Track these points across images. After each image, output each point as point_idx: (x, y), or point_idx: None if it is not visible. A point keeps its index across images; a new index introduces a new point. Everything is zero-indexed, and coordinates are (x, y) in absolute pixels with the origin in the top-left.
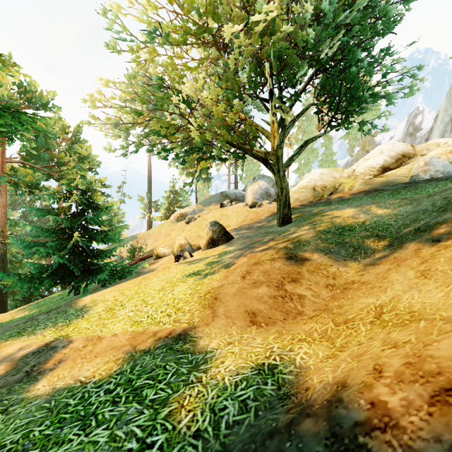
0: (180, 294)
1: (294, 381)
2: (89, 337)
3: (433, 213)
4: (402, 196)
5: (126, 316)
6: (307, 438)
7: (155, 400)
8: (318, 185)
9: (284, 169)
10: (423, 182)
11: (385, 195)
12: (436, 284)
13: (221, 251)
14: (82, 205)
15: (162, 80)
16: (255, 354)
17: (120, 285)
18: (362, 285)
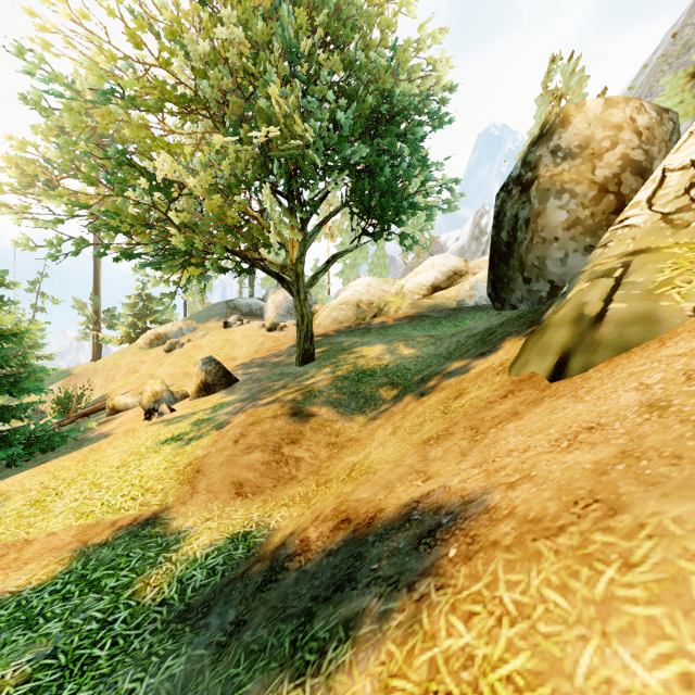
0: (151, 469)
1: (264, 542)
2: (8, 544)
3: (442, 360)
4: (441, 328)
5: (66, 507)
6: (254, 575)
7: (117, 586)
8: (363, 300)
9: (306, 289)
10: (467, 310)
11: (427, 325)
12: (395, 441)
13: (217, 402)
14: None
15: (122, 154)
16: (233, 526)
17: (49, 464)
18: (355, 443)
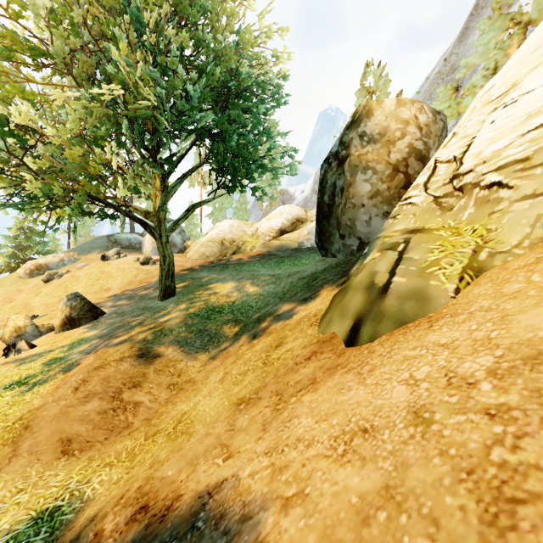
0: None
1: (72, 520)
2: None
3: (277, 299)
4: (284, 266)
5: None
6: None
7: None
8: (227, 238)
9: (168, 234)
10: (304, 251)
11: (273, 262)
12: (221, 391)
13: (77, 338)
14: None
15: None
16: (45, 498)
17: None
18: (191, 386)
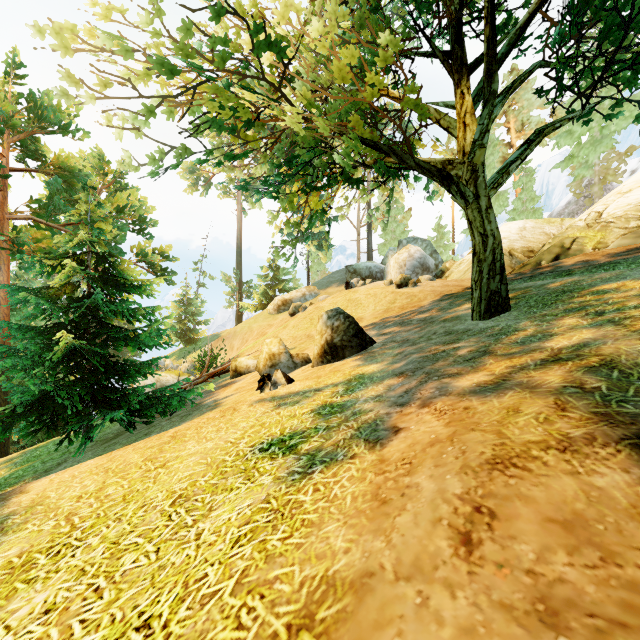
0: (214, 553)
1: None
2: None
3: None
4: None
5: None
6: None
7: None
8: (516, 248)
9: (488, 193)
10: None
11: None
12: None
13: (350, 373)
14: (89, 280)
15: None
16: None
17: (120, 453)
18: None
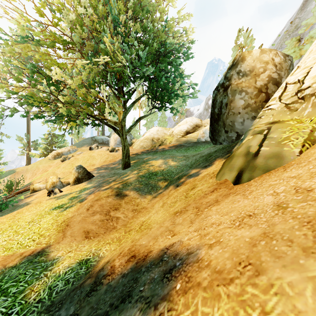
0: (45, 224)
1: (95, 264)
2: None
3: (188, 168)
4: (189, 151)
5: None
6: (86, 286)
7: (16, 292)
8: (155, 137)
9: (126, 133)
10: (201, 143)
11: (183, 150)
12: (162, 210)
13: (82, 187)
14: None
15: (34, 67)
16: (81, 255)
17: None
18: (145, 210)
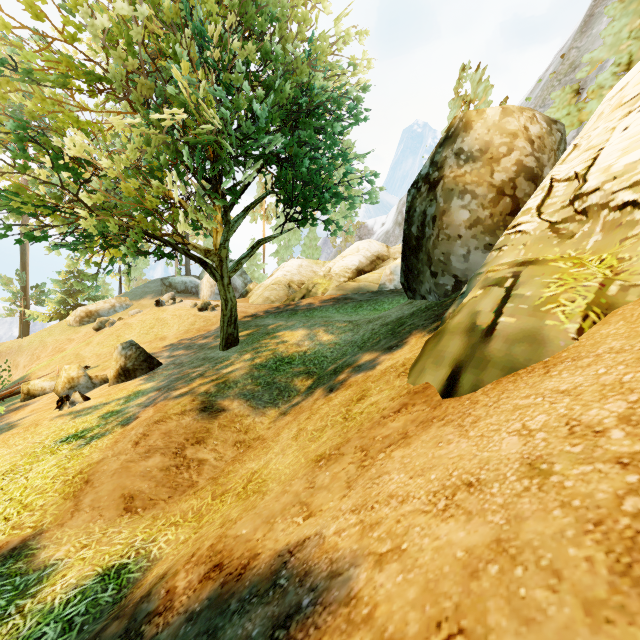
0: (38, 477)
1: (139, 579)
2: None
3: (356, 349)
4: (362, 312)
5: None
6: None
7: None
8: (295, 280)
9: (230, 274)
10: (386, 294)
11: (350, 307)
12: (295, 448)
13: (133, 390)
14: None
15: (23, 130)
16: (110, 555)
17: None
18: (261, 444)
